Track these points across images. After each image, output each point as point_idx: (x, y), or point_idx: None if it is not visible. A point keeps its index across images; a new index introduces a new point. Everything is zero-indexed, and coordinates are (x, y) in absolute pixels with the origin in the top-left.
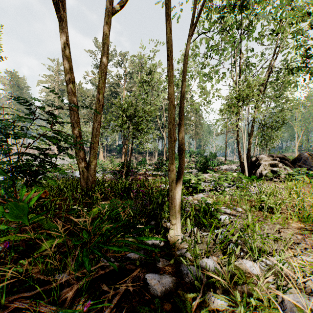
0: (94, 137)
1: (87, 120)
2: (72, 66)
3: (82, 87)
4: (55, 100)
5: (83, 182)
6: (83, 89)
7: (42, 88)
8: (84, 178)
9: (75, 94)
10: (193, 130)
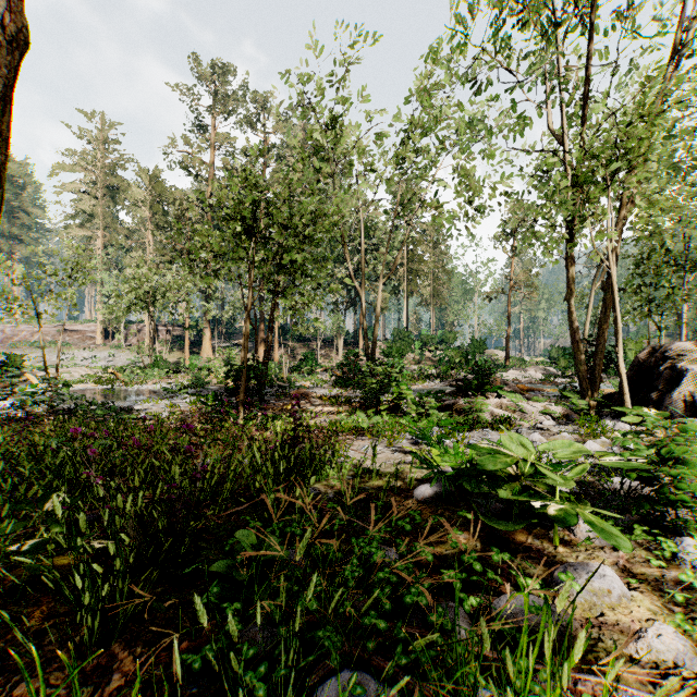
0: None
1: (171, 258)
2: None
3: (161, 181)
4: (96, 213)
5: None
6: (163, 186)
7: (64, 183)
8: None
9: None
10: (429, 287)
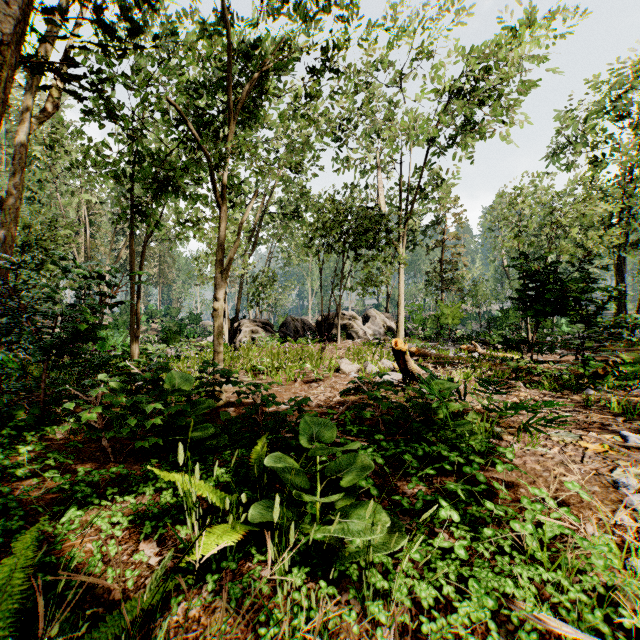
0: None
1: None
2: None
3: None
4: None
5: None
6: None
7: None
8: None
9: None
10: (156, 268)
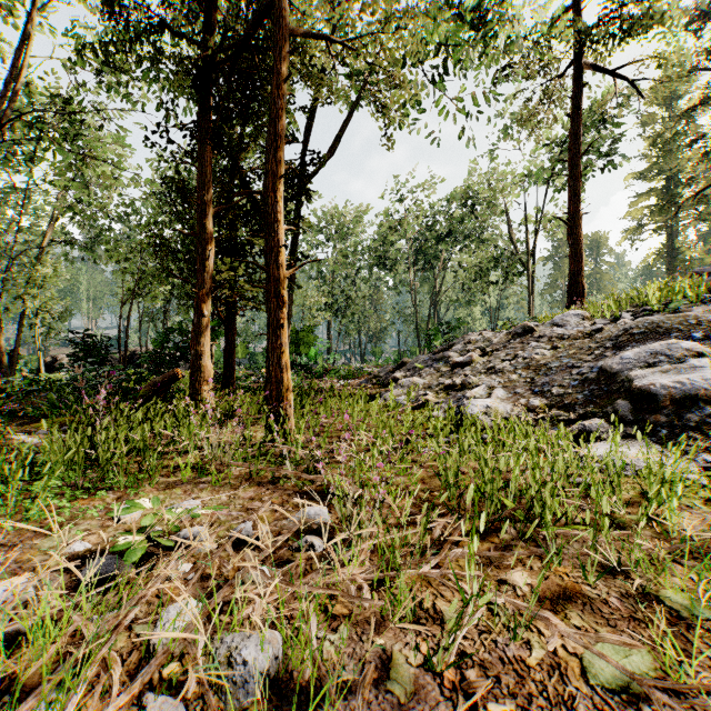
0: None
1: None
2: None
3: None
4: None
5: None
6: None
7: None
8: None
9: None
10: None
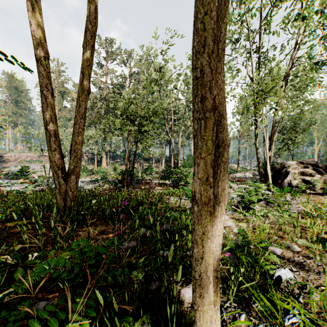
0: (76, 136)
1: (89, 124)
2: (43, 36)
3: None
4: (55, 103)
5: (59, 199)
6: None
7: None
8: (61, 193)
9: (49, 76)
10: None
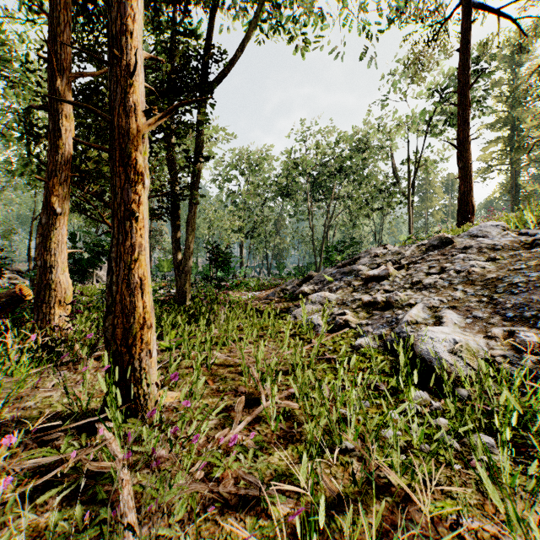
0: None
1: None
2: None
3: None
4: None
5: None
6: None
7: None
8: None
9: None
10: None
